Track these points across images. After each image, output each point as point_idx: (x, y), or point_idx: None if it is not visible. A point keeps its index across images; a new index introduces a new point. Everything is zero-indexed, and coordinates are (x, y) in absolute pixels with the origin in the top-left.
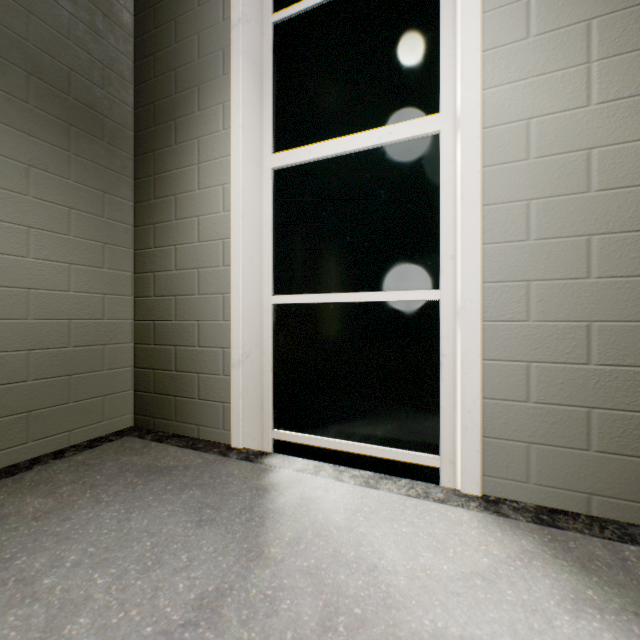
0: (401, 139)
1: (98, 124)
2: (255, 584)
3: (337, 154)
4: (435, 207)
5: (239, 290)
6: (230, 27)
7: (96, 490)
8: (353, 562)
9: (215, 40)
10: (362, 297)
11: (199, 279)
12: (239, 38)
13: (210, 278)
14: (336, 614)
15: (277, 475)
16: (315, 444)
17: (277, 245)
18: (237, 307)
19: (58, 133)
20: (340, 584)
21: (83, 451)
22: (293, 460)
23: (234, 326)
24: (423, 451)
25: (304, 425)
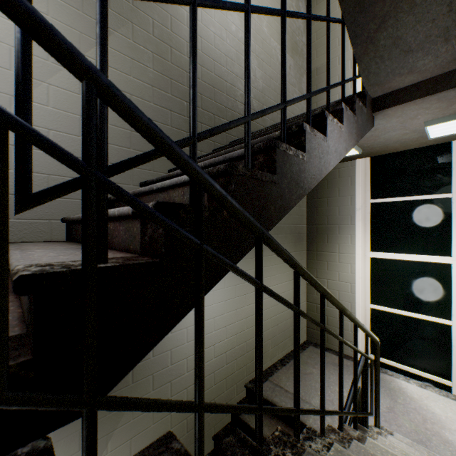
0: (433, 262)
1: (300, 237)
2: (399, 407)
3: (401, 259)
4: (449, 290)
5: (359, 304)
6: (354, 208)
7: (326, 369)
8: (426, 409)
9: (346, 211)
10: (414, 315)
11: (338, 294)
12: (359, 215)
13: (344, 295)
14: (426, 419)
15: (383, 375)
16: (391, 364)
17: (371, 285)
18: (358, 310)
19: (294, 247)
20: (424, 413)
21: (303, 350)
22: (385, 370)
23: (356, 316)
24: (443, 378)
25: (385, 356)
